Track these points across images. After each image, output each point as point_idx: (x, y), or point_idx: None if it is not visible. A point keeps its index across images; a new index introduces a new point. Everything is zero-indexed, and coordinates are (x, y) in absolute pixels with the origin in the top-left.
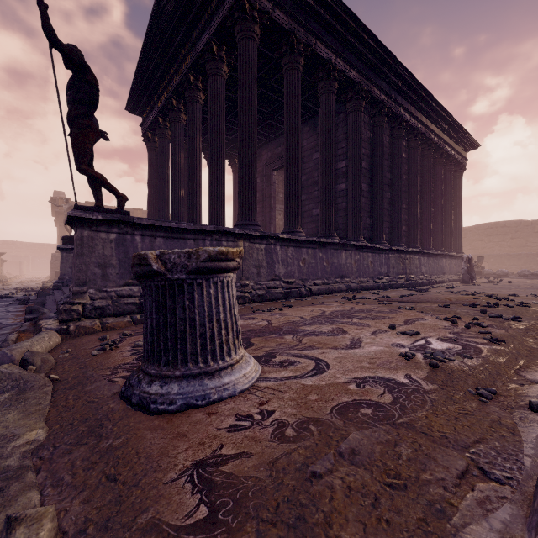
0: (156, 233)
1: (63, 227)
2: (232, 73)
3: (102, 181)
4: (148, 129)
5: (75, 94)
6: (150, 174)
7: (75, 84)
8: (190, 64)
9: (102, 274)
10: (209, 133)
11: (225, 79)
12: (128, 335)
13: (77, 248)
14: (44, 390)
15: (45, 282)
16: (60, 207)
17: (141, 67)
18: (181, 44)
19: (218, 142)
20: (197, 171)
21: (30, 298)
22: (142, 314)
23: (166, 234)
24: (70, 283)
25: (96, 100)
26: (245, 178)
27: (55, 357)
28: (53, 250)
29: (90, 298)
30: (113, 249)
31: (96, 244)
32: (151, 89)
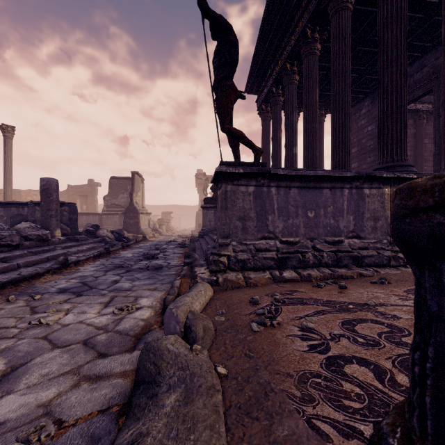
0: (291, 183)
1: (202, 193)
2: (355, 6)
3: (241, 137)
4: (262, 102)
5: (220, 59)
6: (264, 141)
7: (220, 49)
8: (308, 17)
9: (242, 227)
10: (332, 76)
11: (351, 12)
12: (280, 302)
13: (222, 202)
14: (214, 400)
15: (193, 231)
16: (200, 180)
17: (258, 49)
18: (297, 3)
19: (343, 83)
20: (313, 124)
21: (185, 243)
22: (280, 271)
23: (301, 183)
24: (208, 233)
25: (236, 59)
26: (390, 109)
27: (212, 319)
28: (196, 210)
29: (232, 250)
30: (251, 202)
31: (237, 197)
32: (266, 64)
